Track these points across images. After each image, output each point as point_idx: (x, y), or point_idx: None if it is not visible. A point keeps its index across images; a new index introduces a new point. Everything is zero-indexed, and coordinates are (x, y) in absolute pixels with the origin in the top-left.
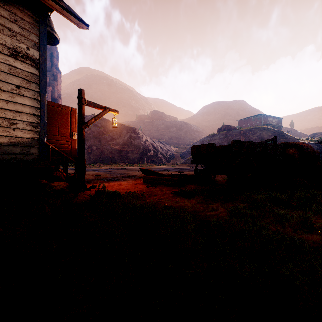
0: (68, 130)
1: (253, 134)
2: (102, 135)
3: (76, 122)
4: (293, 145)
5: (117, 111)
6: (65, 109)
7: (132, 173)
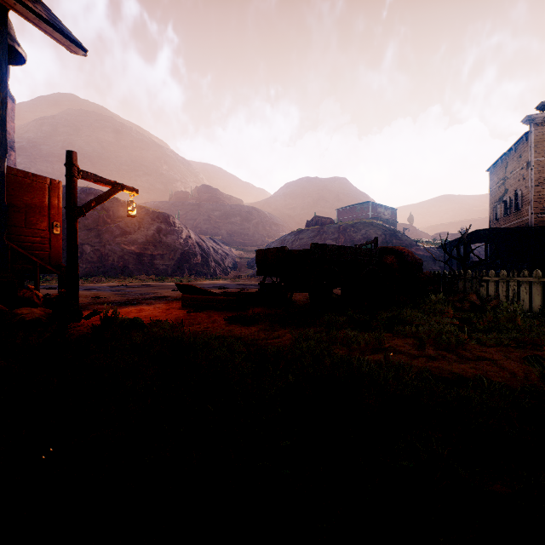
0: (44, 217)
1: (357, 232)
2: (104, 224)
3: (59, 205)
4: (391, 250)
5: (137, 191)
6: (39, 181)
7: (163, 293)
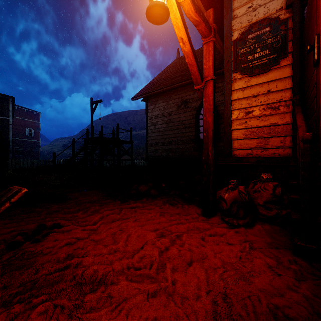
0: None
1: None
2: None
3: None
4: None
5: None
6: None
7: None
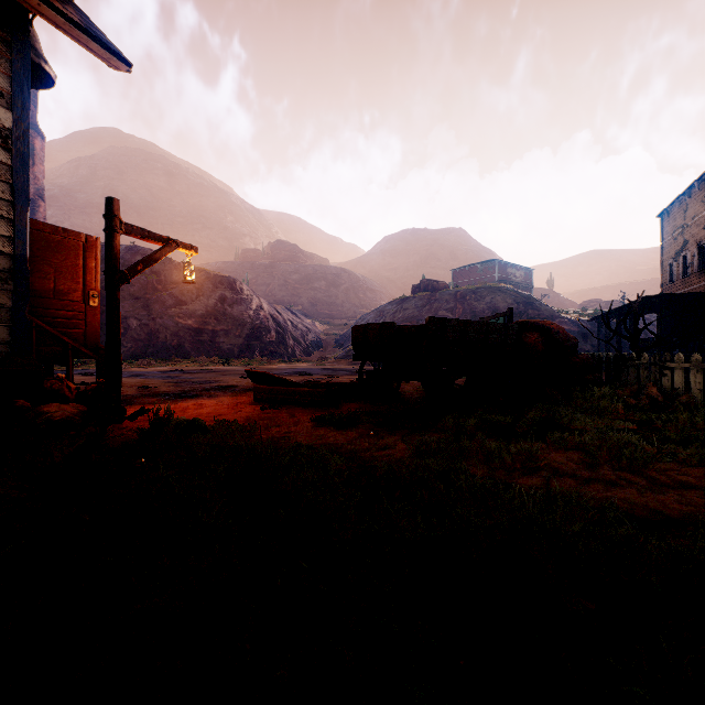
0: (77, 285)
1: (479, 300)
2: (153, 292)
3: (97, 268)
4: (535, 326)
5: (196, 249)
6: (71, 238)
7: (228, 382)
